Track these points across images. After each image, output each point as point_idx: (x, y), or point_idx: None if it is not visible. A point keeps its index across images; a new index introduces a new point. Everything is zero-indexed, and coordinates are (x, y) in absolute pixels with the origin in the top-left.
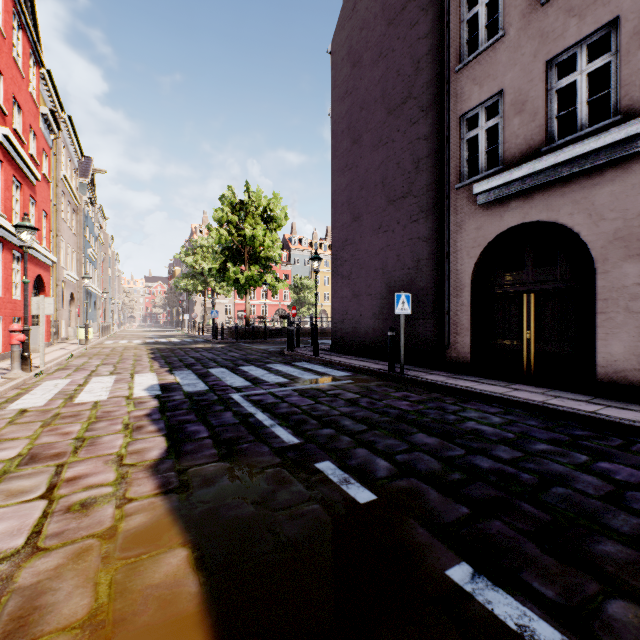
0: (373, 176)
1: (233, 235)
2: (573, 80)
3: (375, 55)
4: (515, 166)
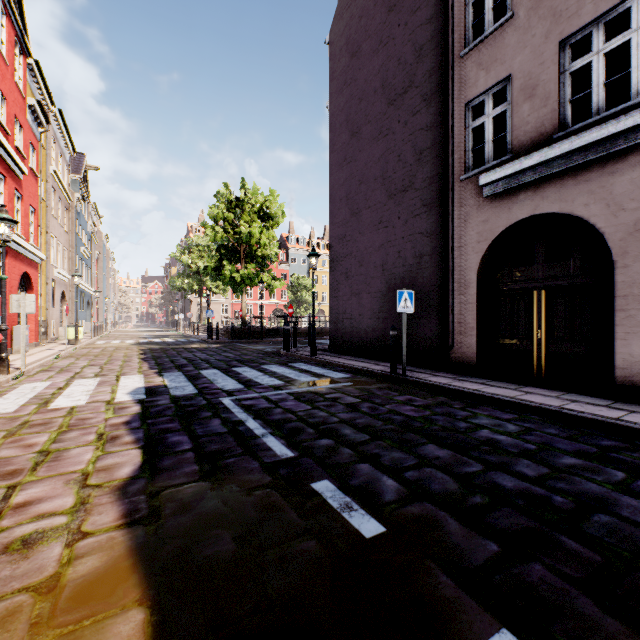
0: (373, 169)
1: (229, 233)
2: (589, 61)
3: (375, 44)
4: (525, 155)
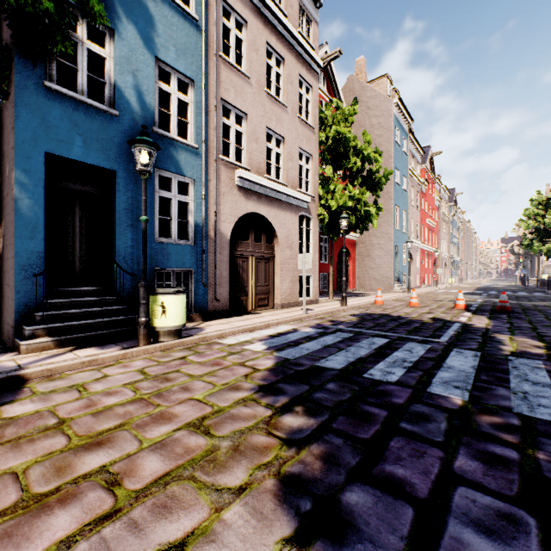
0: None
1: (539, 222)
2: None
3: None
4: None
